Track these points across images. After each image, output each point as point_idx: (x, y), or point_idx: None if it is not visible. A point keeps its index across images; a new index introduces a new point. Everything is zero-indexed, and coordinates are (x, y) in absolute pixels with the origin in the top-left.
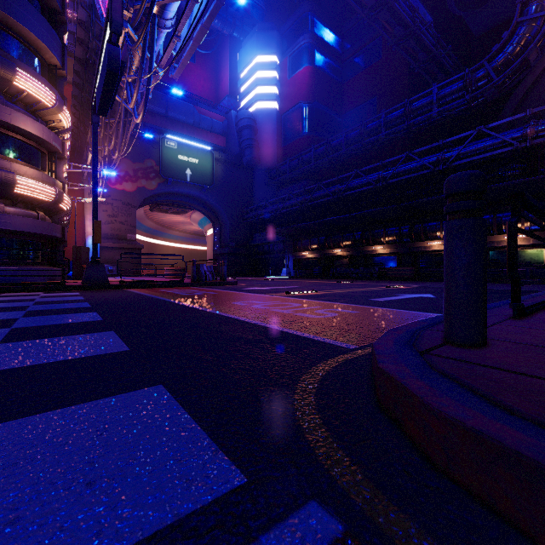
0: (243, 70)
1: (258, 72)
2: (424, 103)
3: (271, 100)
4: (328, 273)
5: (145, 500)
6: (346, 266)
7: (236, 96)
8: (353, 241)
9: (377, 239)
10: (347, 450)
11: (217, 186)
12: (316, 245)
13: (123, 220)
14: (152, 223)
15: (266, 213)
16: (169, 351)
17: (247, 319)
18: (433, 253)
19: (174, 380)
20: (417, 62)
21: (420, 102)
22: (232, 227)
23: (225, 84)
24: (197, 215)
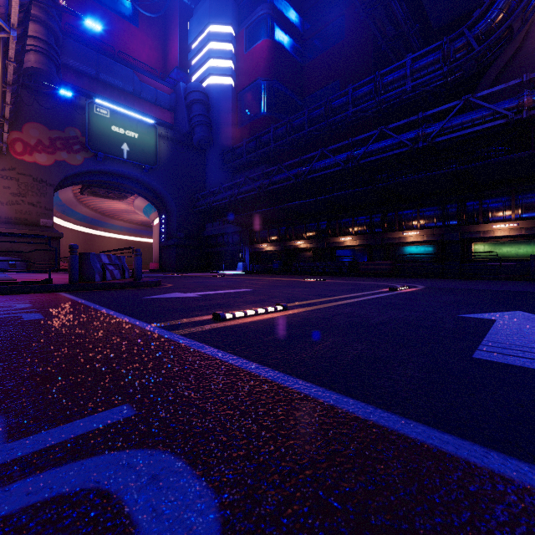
0: (195, 40)
1: (211, 43)
2: (396, 77)
3: (226, 76)
4: (290, 268)
5: None
6: (311, 259)
7: (187, 70)
8: (318, 231)
9: (345, 229)
10: None
11: (162, 168)
12: (276, 236)
13: (33, 200)
14: (87, 210)
15: (220, 200)
16: None
17: None
18: (409, 245)
19: None
20: (385, 38)
21: (391, 76)
22: (181, 216)
23: (174, 55)
24: (140, 201)
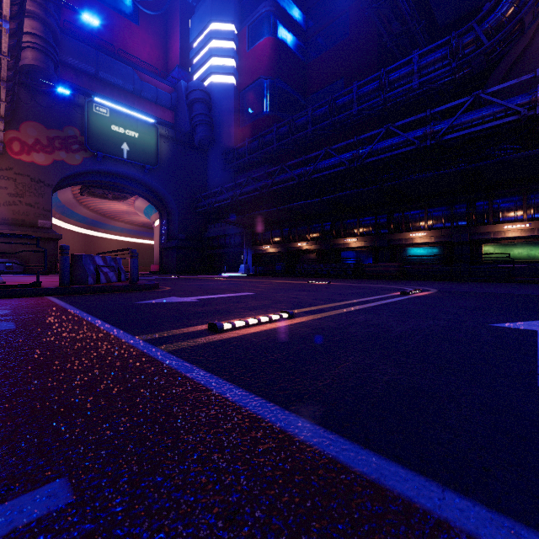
0: (197, 39)
1: (213, 41)
2: (403, 73)
3: (228, 75)
4: (293, 270)
5: None
6: (315, 261)
7: (188, 69)
8: (322, 233)
9: (350, 230)
10: None
11: (163, 168)
12: (279, 238)
13: (31, 201)
14: (87, 211)
15: (222, 200)
16: None
17: None
18: (416, 246)
19: None
20: (390, 35)
21: (398, 73)
22: (182, 217)
23: (175, 54)
24: (140, 202)
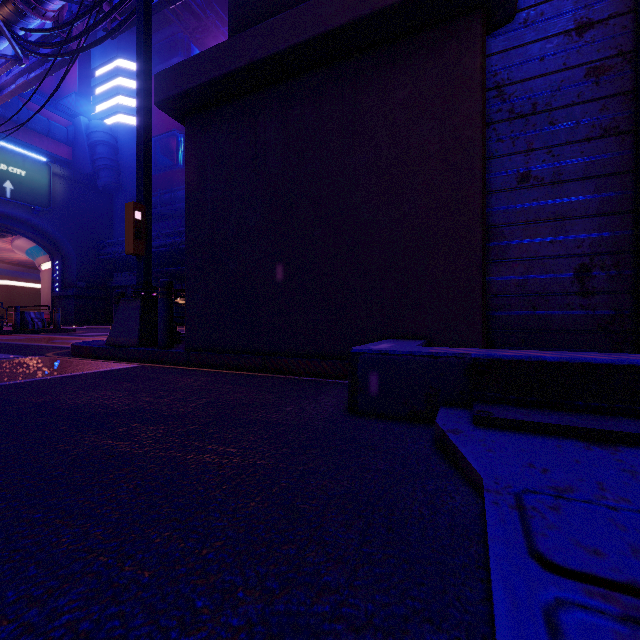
0: (100, 67)
1: (120, 79)
2: None
3: None
4: None
5: (3, 357)
6: None
7: (89, 96)
8: None
9: None
10: (54, 354)
11: (58, 210)
12: None
13: None
14: None
15: None
16: (2, 351)
17: (54, 345)
18: None
19: (6, 353)
20: None
21: None
22: (82, 263)
23: (71, 76)
24: (23, 241)
